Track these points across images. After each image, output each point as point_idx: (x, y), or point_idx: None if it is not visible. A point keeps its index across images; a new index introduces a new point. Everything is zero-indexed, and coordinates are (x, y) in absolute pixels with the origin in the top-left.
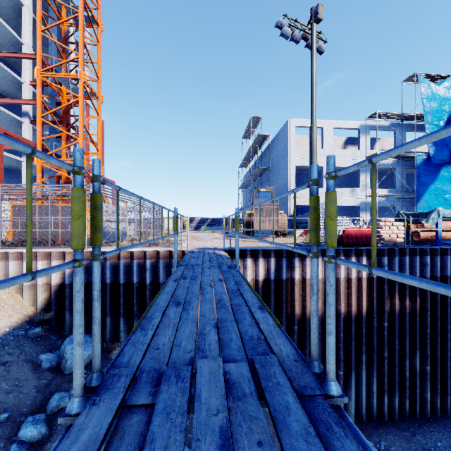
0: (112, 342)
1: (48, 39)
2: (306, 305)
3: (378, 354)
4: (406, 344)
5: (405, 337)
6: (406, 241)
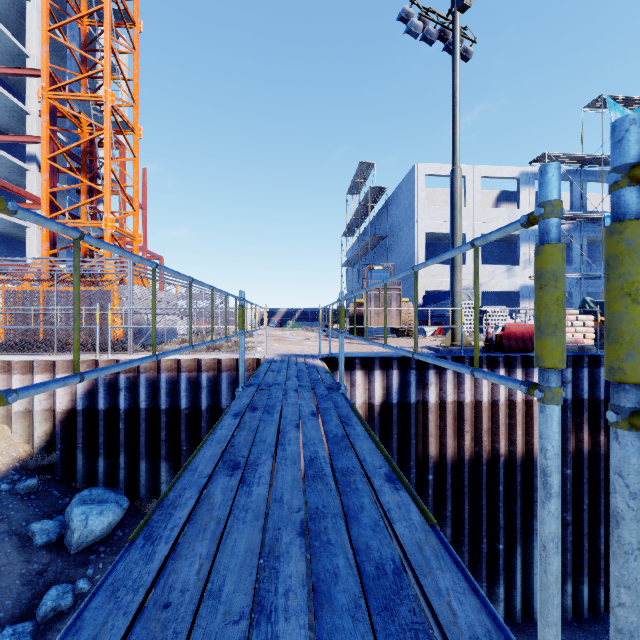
0: (149, 499)
1: (66, 51)
2: (447, 442)
3: None
4: (600, 503)
5: (599, 492)
6: (596, 344)
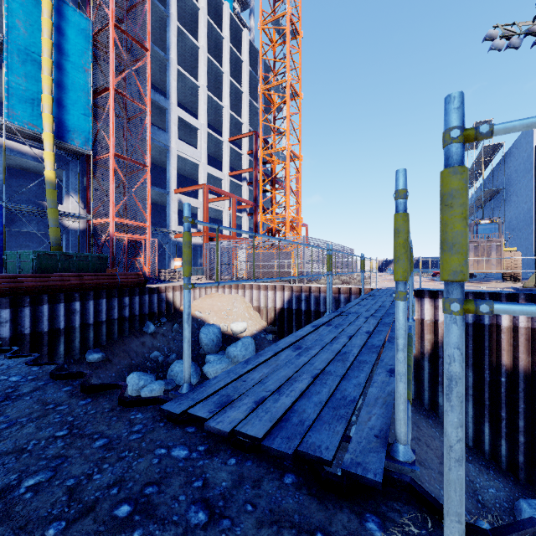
0: None
1: (257, 111)
2: (519, 357)
3: None
4: None
5: None
6: None
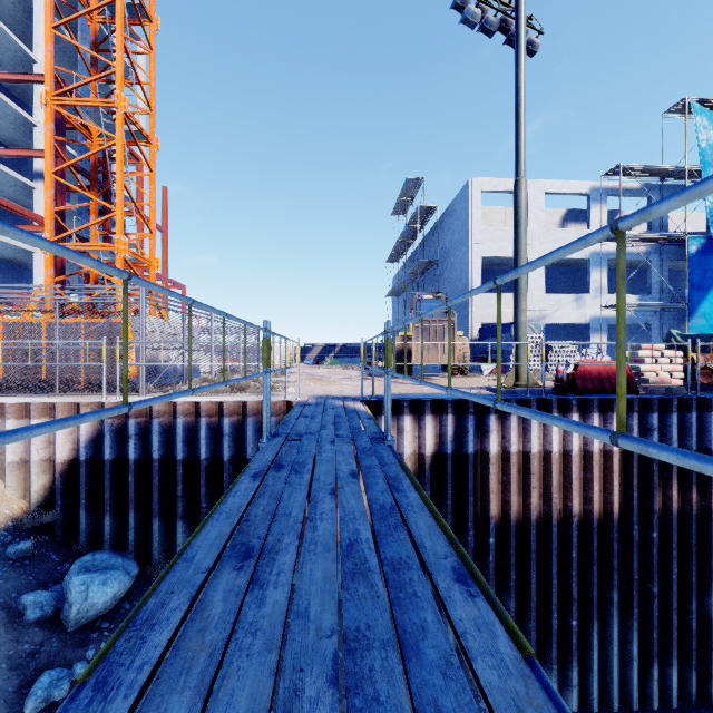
0: (162, 565)
1: (77, 55)
2: (511, 500)
3: (641, 588)
4: (692, 572)
5: (690, 559)
6: (685, 384)
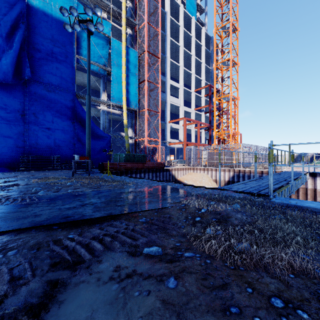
0: None
1: (210, 71)
2: None
3: None
4: None
5: None
6: None
